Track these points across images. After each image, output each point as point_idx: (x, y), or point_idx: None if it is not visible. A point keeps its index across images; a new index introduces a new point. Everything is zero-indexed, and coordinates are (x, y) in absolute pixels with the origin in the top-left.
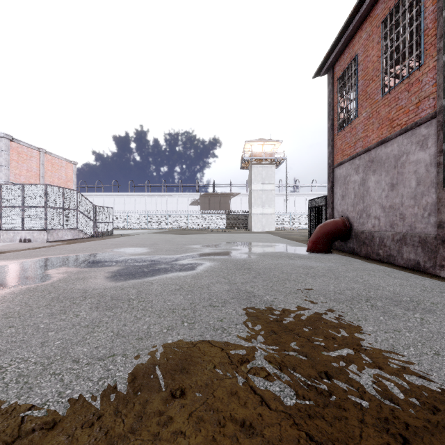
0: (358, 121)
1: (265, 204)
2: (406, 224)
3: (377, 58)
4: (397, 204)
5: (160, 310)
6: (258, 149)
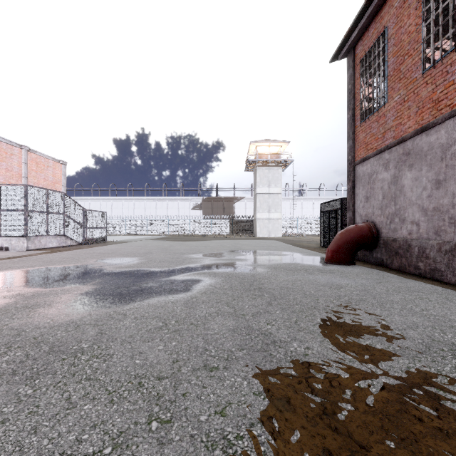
0: (388, 107)
1: (271, 208)
2: None
3: (415, 27)
4: (445, 205)
5: (119, 380)
6: (263, 151)
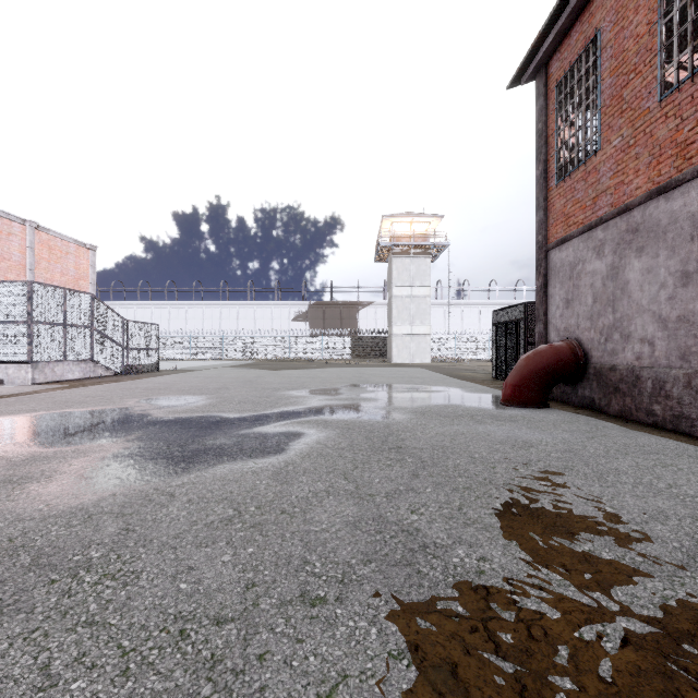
0: (602, 157)
1: (415, 318)
2: None
3: (647, 28)
4: (697, 312)
5: (145, 625)
6: (403, 230)
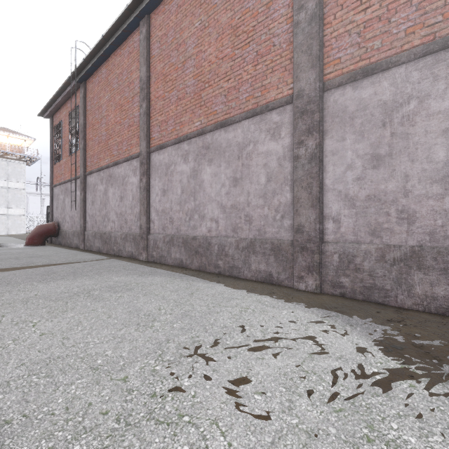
0: (62, 162)
1: (11, 203)
2: (75, 226)
3: (68, 132)
4: (73, 215)
5: None
6: (1, 139)
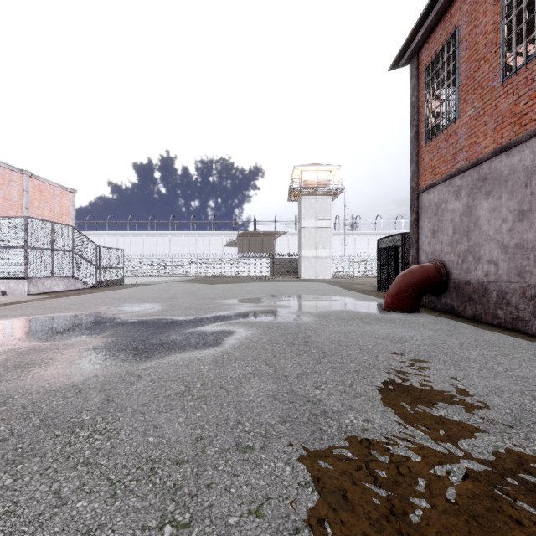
0: (459, 123)
1: (318, 245)
2: None
3: (493, 26)
4: (530, 240)
5: (125, 465)
6: (310, 177)
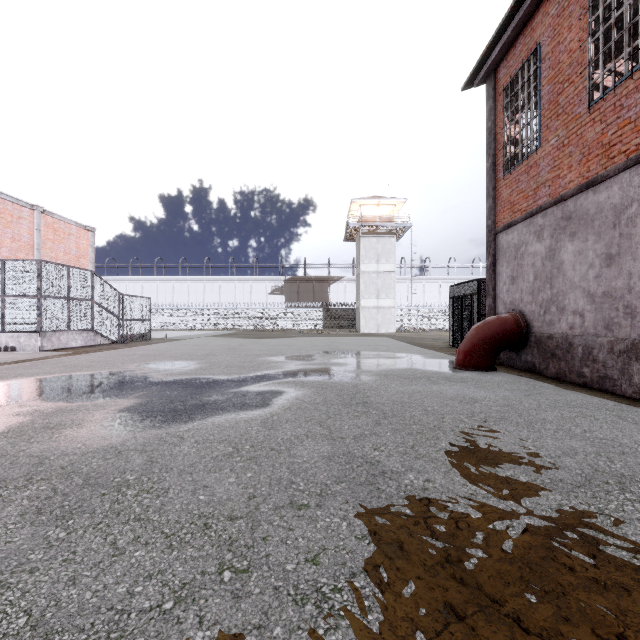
0: (541, 153)
1: (380, 292)
2: (638, 325)
3: (578, 44)
4: (619, 289)
5: (178, 520)
6: (370, 212)
